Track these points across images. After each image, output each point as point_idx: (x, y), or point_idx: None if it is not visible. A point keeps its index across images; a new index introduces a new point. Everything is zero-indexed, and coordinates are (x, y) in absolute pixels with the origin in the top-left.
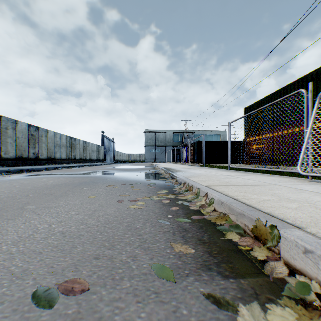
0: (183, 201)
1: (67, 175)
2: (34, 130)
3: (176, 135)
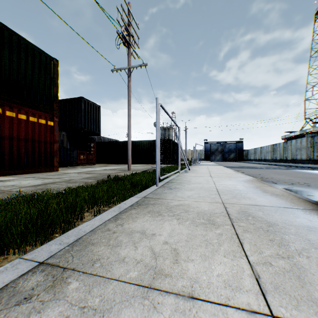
0: None
1: None
2: None
3: None
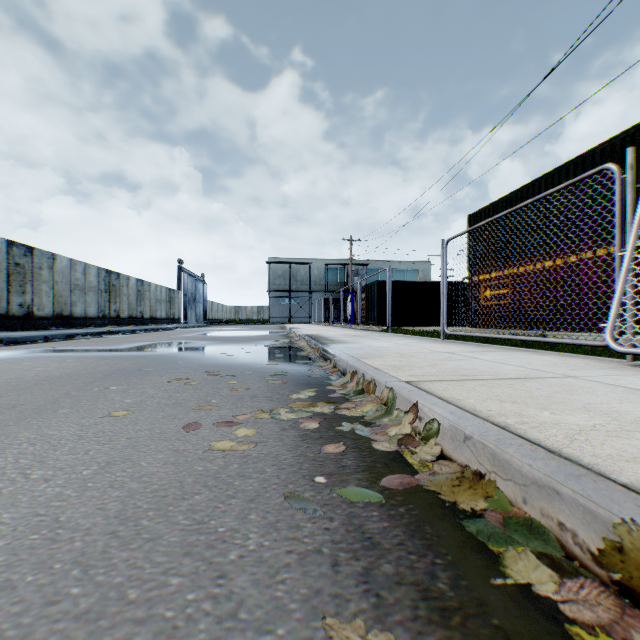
0: (355, 425)
1: (88, 353)
2: (23, 253)
3: (332, 269)
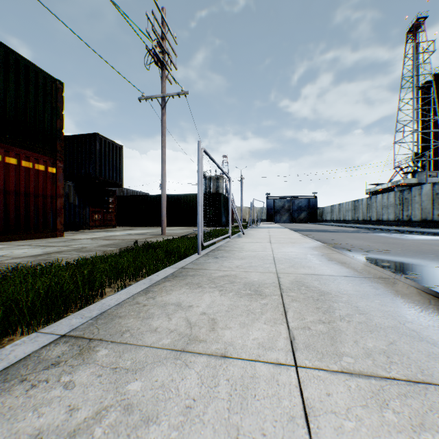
0: None
1: None
2: None
3: None
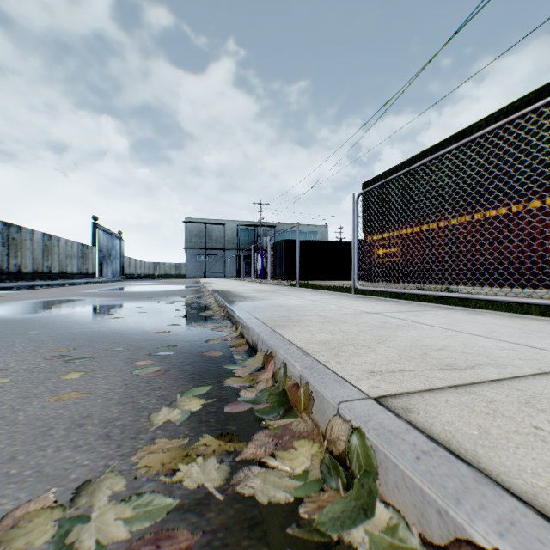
0: None
1: None
2: None
3: (243, 229)
